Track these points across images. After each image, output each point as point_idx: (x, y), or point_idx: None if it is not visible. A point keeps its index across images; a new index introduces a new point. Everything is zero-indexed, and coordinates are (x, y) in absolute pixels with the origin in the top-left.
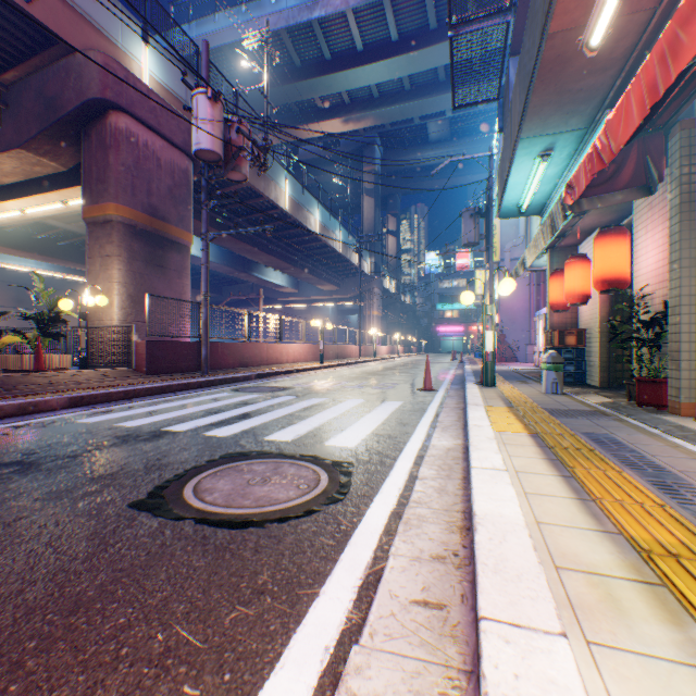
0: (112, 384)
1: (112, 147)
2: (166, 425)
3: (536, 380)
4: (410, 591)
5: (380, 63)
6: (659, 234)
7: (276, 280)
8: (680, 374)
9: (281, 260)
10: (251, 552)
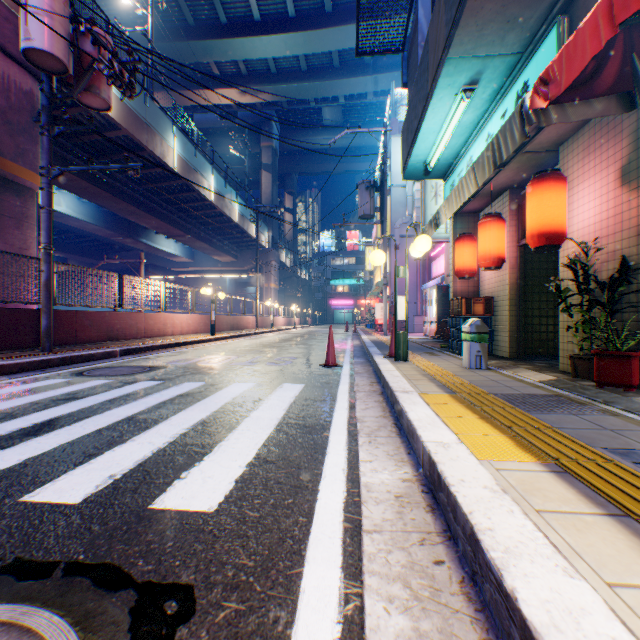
0: None
1: None
2: None
3: (441, 350)
4: None
5: (277, 36)
6: (603, 181)
7: (169, 248)
8: None
9: (171, 225)
10: None
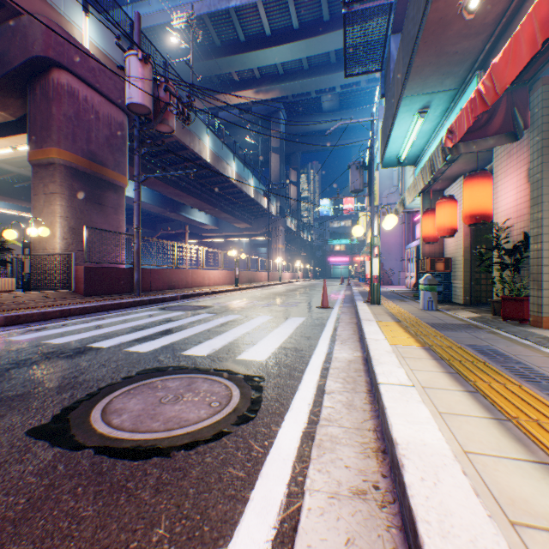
0: (51, 304)
1: (55, 99)
2: (92, 342)
3: (411, 298)
4: (333, 546)
5: (284, 46)
6: (517, 177)
7: (200, 219)
8: (542, 293)
9: (204, 202)
10: (150, 493)
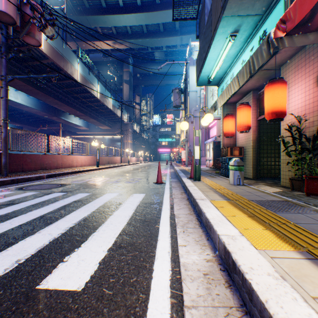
0: None
1: None
2: None
3: (216, 174)
4: None
5: (132, 15)
6: (306, 83)
7: (76, 122)
8: None
9: (77, 110)
10: None
